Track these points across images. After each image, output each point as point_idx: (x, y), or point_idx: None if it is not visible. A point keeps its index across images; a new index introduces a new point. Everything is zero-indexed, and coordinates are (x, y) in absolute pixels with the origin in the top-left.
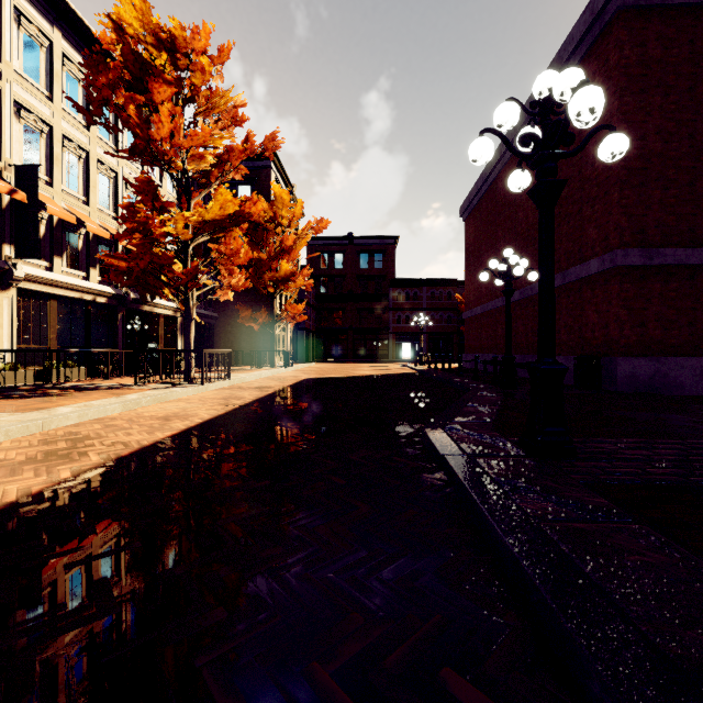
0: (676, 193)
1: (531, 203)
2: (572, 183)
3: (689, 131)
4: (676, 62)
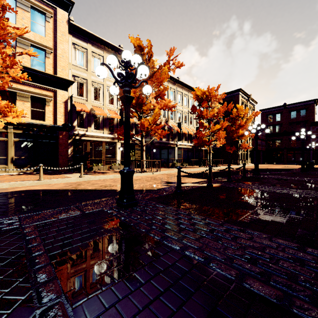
0: None
1: None
2: None
3: None
4: None
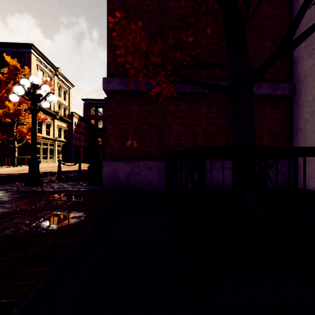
0: (148, 38)
1: None
2: None
3: None
4: None
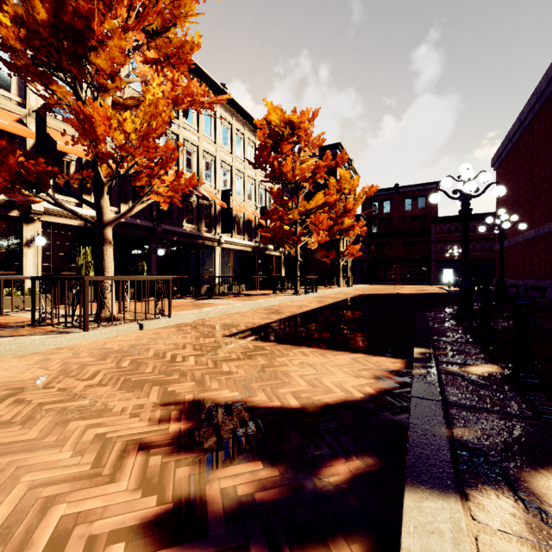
0: None
1: (542, 162)
2: None
3: None
4: None
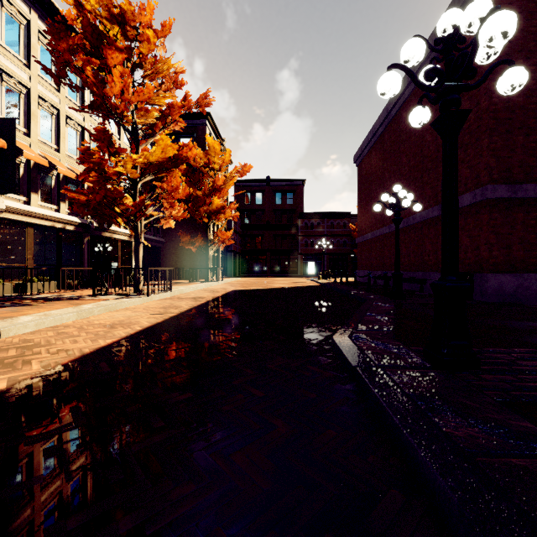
0: (535, 139)
1: (412, 150)
2: None
3: None
4: (535, 31)
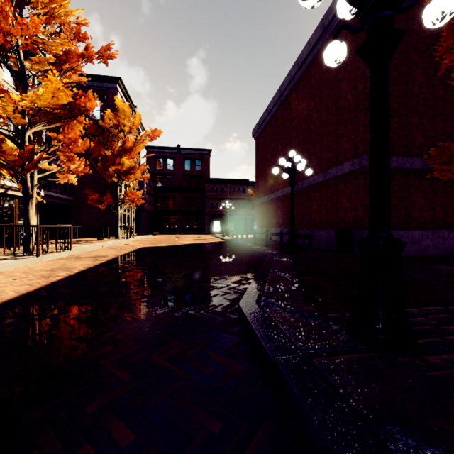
0: (397, 120)
1: (301, 126)
2: (331, 111)
3: (405, 79)
4: None
